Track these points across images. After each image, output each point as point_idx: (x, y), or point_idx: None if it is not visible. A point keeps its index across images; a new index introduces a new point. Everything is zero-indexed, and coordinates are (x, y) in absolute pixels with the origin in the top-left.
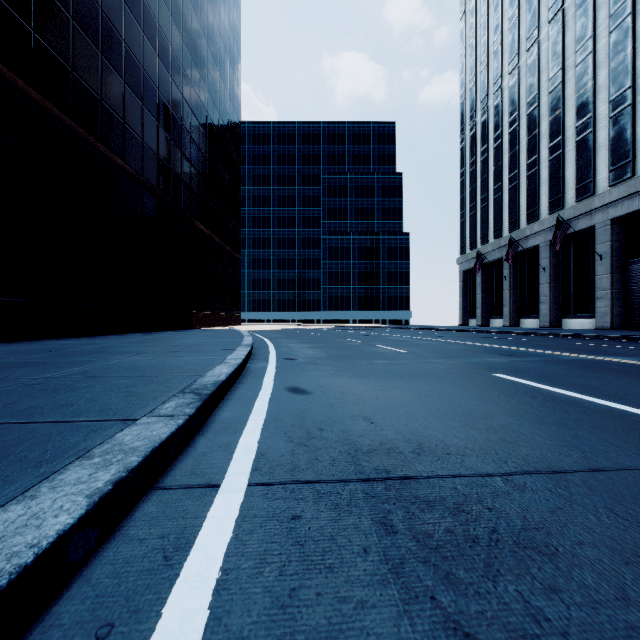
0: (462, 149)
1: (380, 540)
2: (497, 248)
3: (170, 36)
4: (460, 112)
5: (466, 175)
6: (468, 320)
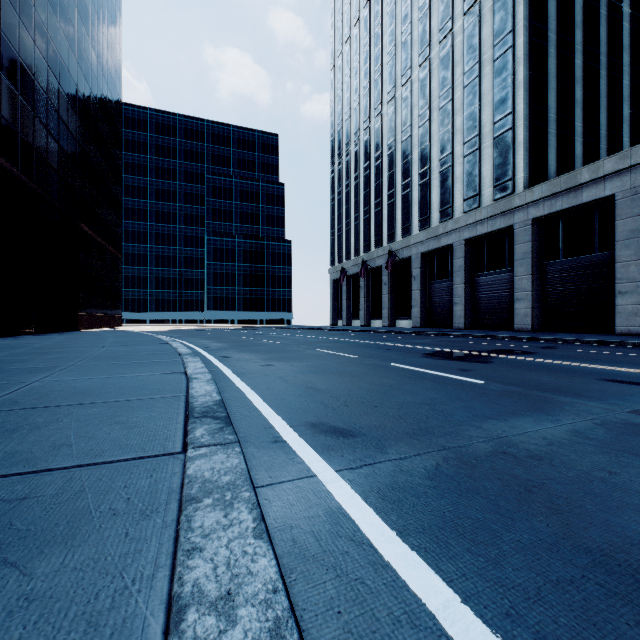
0: (332, 179)
1: (262, 370)
2: (356, 264)
3: (58, 43)
4: (331, 147)
5: (335, 201)
6: (337, 321)
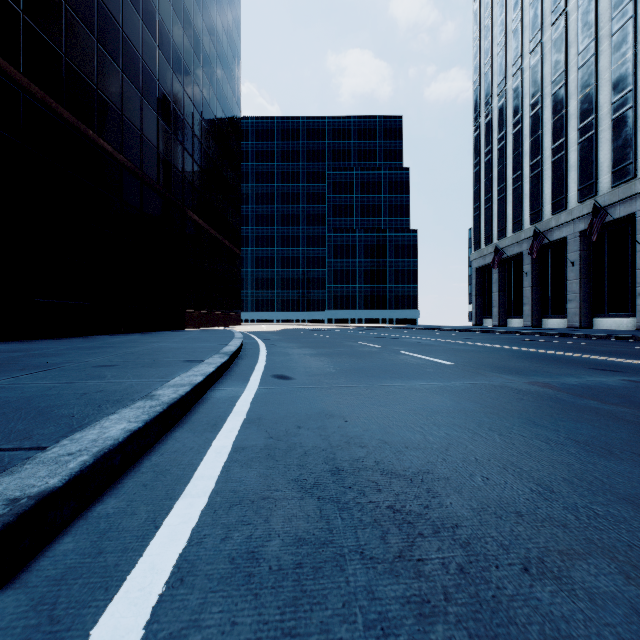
0: (476, 138)
1: None
2: (516, 242)
3: (157, 0)
4: (474, 99)
5: (481, 165)
6: (482, 320)
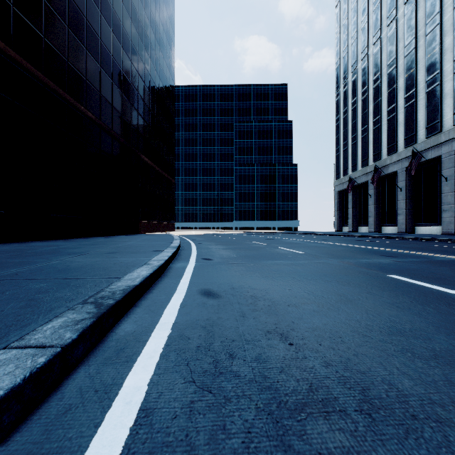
0: (337, 101)
1: None
2: (364, 174)
3: (122, 17)
4: (336, 74)
5: (340, 121)
6: (342, 227)
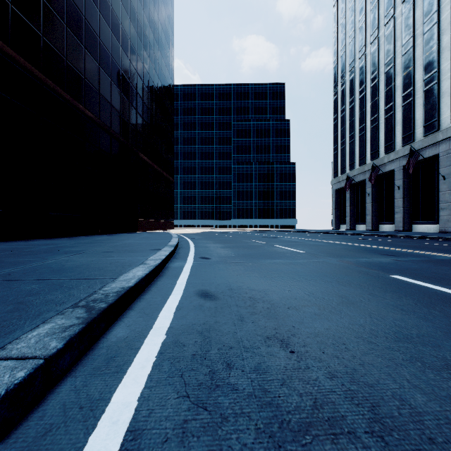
0: (335, 100)
1: None
2: (362, 172)
3: (120, 16)
4: (333, 73)
5: (338, 119)
6: (339, 225)
